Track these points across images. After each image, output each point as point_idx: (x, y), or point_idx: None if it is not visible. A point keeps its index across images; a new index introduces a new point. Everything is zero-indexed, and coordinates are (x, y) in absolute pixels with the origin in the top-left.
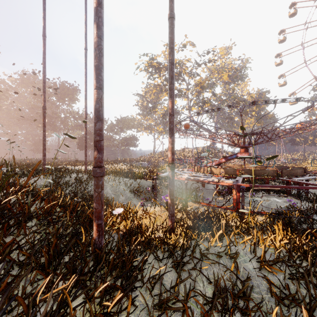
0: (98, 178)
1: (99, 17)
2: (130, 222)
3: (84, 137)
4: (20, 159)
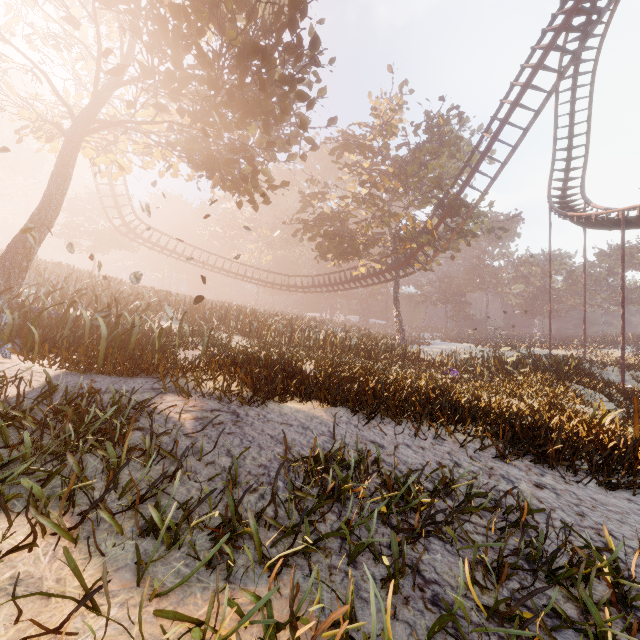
0: (622, 369)
1: (623, 318)
2: (636, 392)
3: (534, 299)
4: (465, 335)
